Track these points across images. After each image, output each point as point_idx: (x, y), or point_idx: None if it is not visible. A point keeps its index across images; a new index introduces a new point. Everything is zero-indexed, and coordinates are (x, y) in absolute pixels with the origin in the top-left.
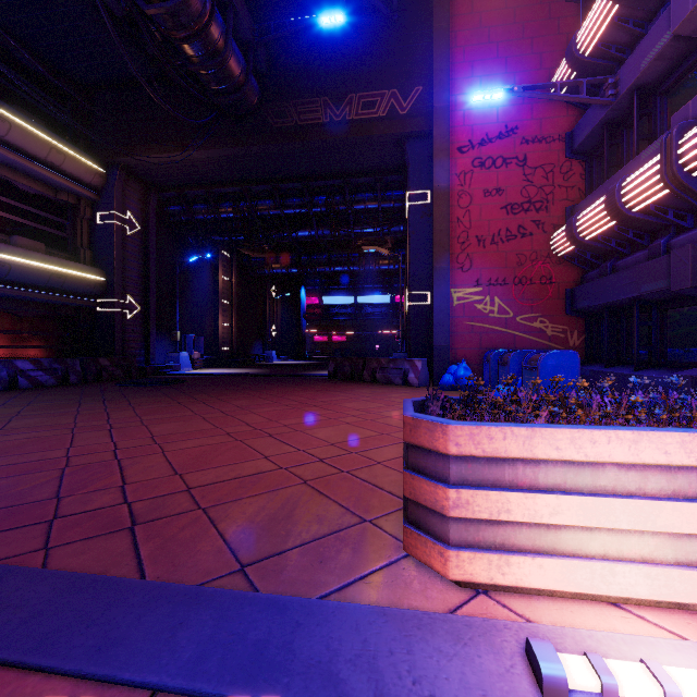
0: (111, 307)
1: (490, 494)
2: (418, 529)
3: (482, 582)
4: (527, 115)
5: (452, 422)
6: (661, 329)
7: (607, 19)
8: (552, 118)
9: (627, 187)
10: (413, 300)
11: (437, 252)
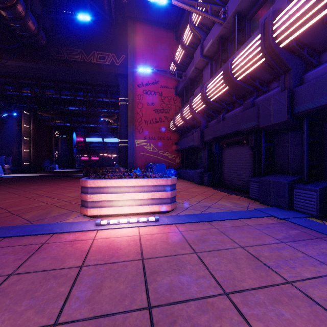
0: None
1: (97, 195)
2: (83, 207)
3: (96, 215)
4: (162, 77)
5: (89, 179)
6: (196, 157)
7: (182, 53)
8: (171, 80)
9: (184, 111)
10: (122, 143)
11: (129, 125)
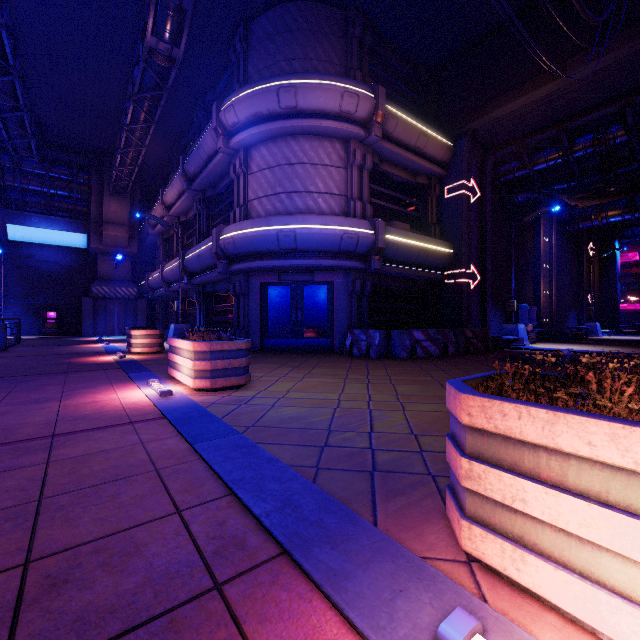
0: (458, 278)
1: None
2: None
3: None
4: None
5: None
6: None
7: None
8: None
9: None
10: None
11: None
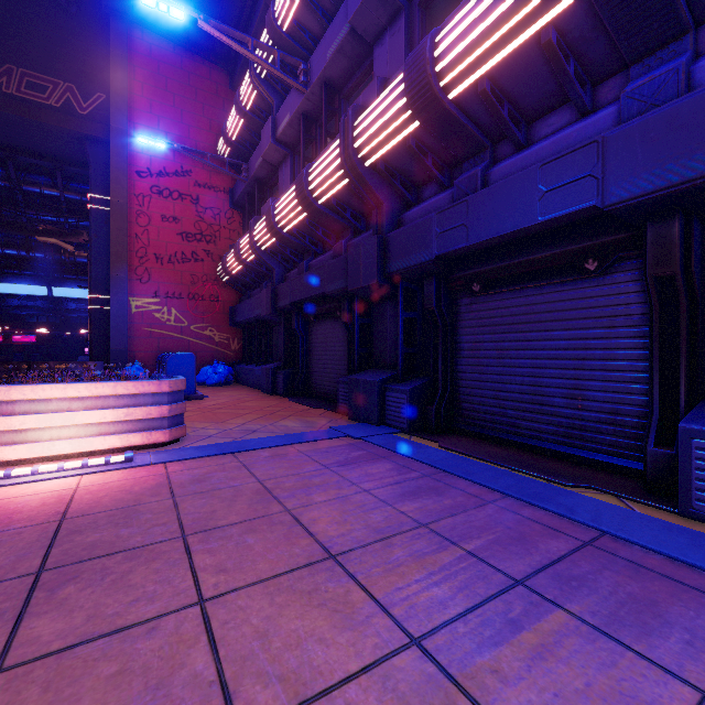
0: None
1: None
2: None
3: None
4: (200, 164)
5: None
6: (270, 339)
7: (240, 123)
8: (219, 173)
9: (242, 245)
10: (96, 303)
11: (114, 261)
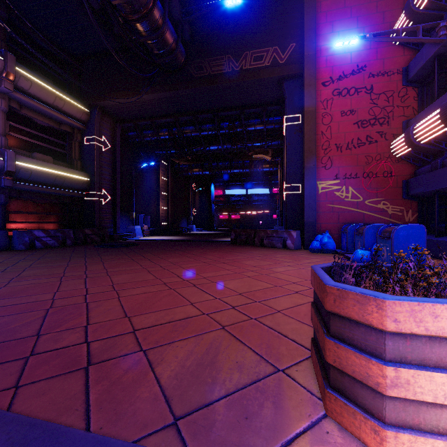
0: (93, 197)
1: (435, 376)
2: (343, 397)
3: None
4: (373, 57)
5: (387, 296)
6: None
7: None
8: (392, 57)
9: None
10: (289, 190)
11: (307, 156)
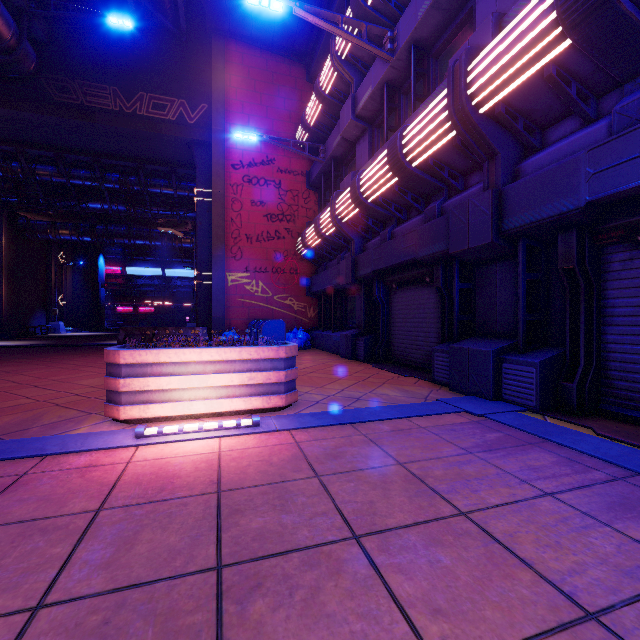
0: None
1: (140, 379)
2: (110, 403)
3: (137, 418)
4: (281, 153)
5: (124, 349)
6: (345, 307)
7: (318, 109)
8: (298, 158)
9: (322, 220)
10: (200, 278)
11: (215, 243)
